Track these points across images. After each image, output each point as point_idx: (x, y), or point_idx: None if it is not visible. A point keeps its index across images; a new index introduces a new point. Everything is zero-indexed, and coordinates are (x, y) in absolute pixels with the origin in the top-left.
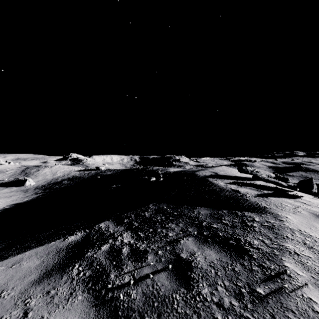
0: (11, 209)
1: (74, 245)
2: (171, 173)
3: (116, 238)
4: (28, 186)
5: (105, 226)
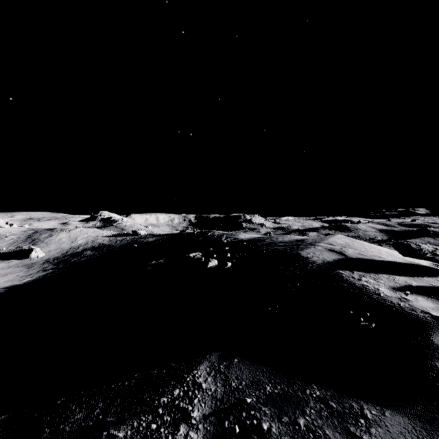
0: (2, 295)
1: None
2: (243, 244)
3: None
4: (35, 258)
5: None
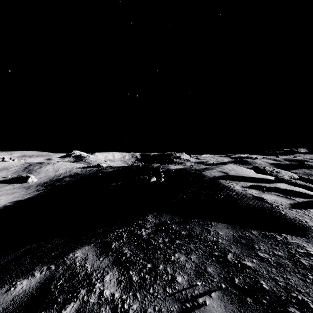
0: (12, 206)
1: (18, 306)
2: (172, 171)
3: (93, 284)
4: (31, 182)
5: (82, 256)
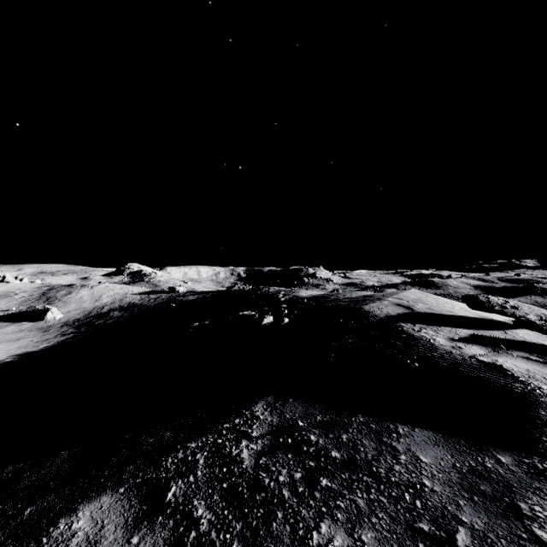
0: (15, 363)
1: None
2: (303, 301)
3: None
4: (51, 320)
5: (88, 530)
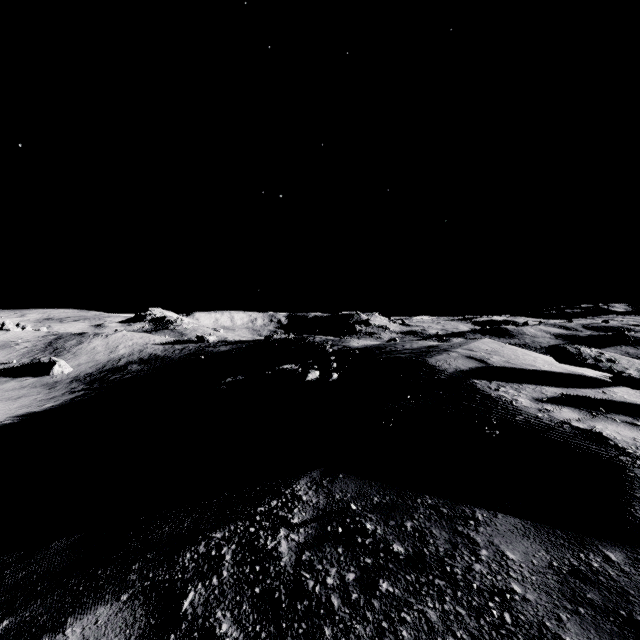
0: (15, 425)
1: None
2: (355, 353)
3: None
4: (58, 375)
5: None
